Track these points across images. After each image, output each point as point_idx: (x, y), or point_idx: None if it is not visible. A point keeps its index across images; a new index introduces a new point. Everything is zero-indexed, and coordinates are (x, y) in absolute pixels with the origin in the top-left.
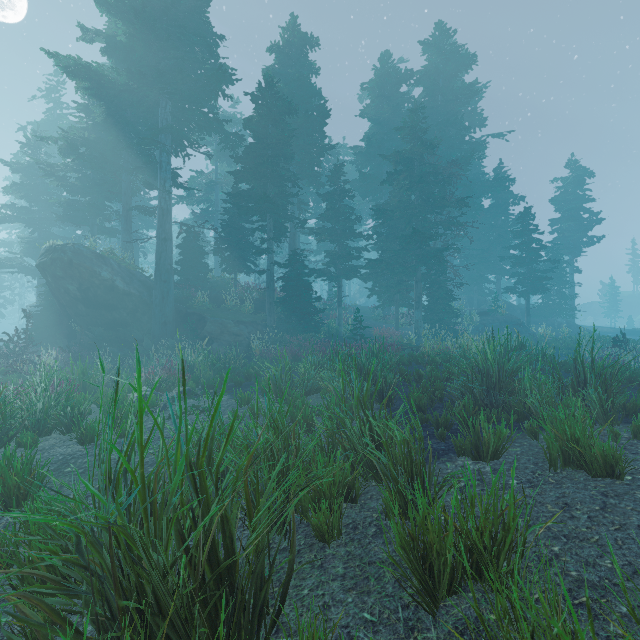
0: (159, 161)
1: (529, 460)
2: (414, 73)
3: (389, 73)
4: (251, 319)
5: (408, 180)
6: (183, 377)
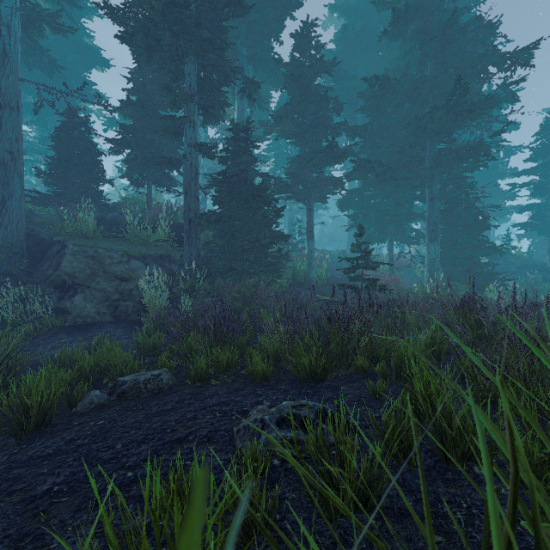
0: None
1: None
2: None
3: None
4: (160, 252)
5: (417, 41)
6: None
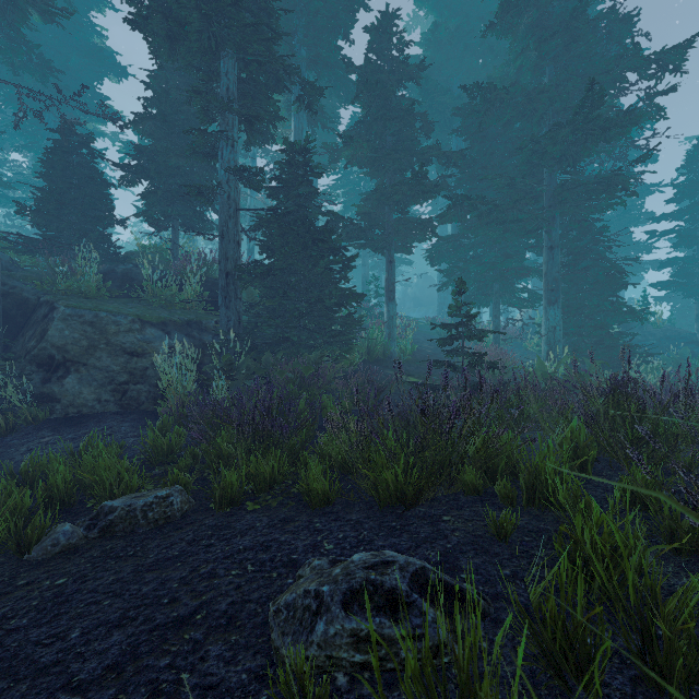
0: None
1: None
2: None
3: None
4: (187, 317)
5: (532, 40)
6: None
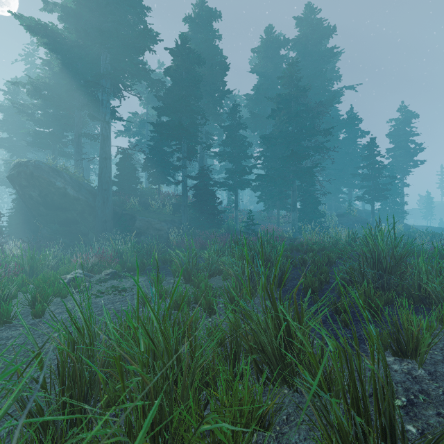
0: (101, 100)
1: None
2: (290, 41)
3: (272, 41)
4: (170, 218)
5: (287, 116)
6: None
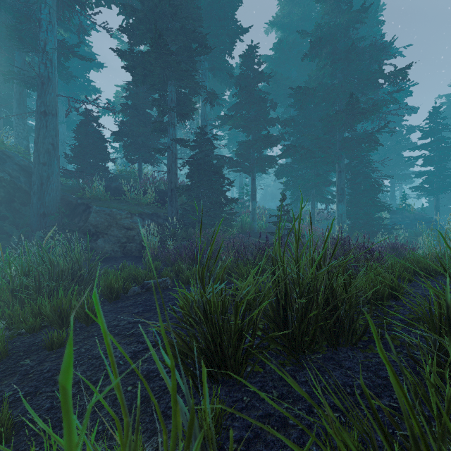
0: (39, 20)
1: None
2: None
3: None
4: (150, 210)
5: (330, 59)
6: None
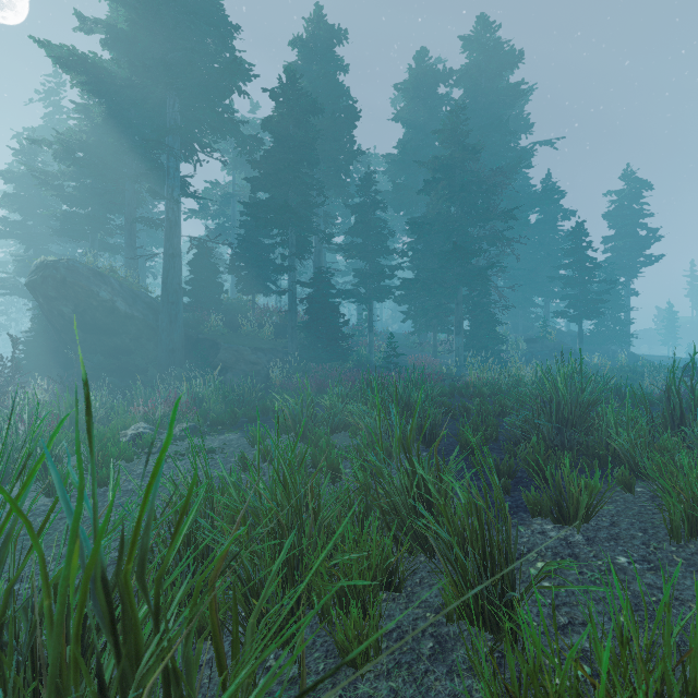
0: (166, 167)
1: (632, 524)
2: (453, 72)
3: (425, 72)
4: (271, 346)
5: (447, 190)
6: (88, 413)
